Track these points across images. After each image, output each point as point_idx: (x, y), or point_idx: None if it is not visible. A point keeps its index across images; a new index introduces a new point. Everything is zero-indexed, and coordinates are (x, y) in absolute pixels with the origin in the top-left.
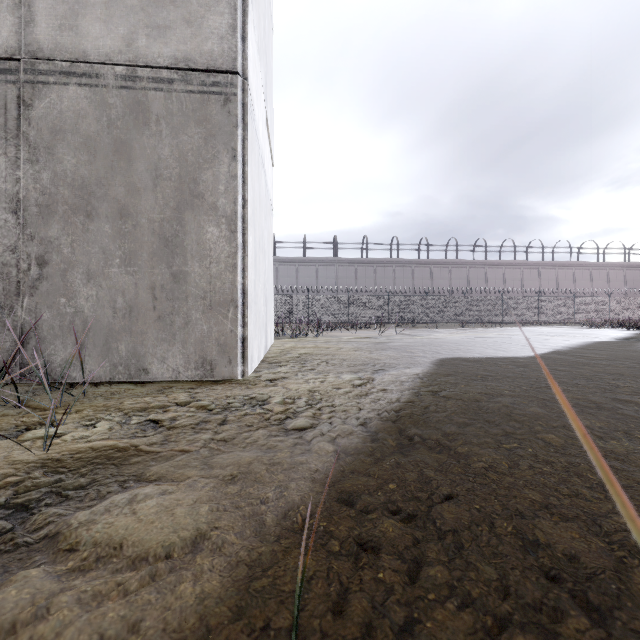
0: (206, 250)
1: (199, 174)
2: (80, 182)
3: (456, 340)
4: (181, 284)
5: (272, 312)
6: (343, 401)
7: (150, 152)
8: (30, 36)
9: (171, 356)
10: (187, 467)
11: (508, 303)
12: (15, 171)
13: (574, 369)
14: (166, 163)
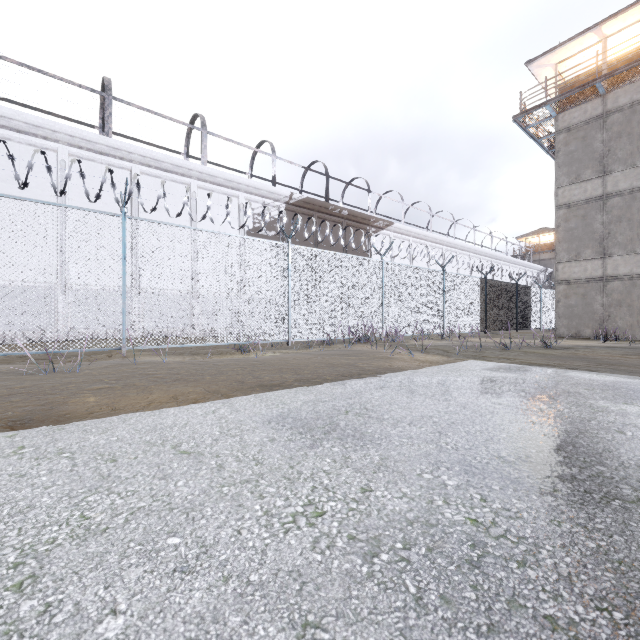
0: None
1: None
2: (618, 300)
3: None
4: None
5: None
6: None
7: (636, 293)
8: (605, 273)
9: None
10: None
11: None
12: (602, 299)
13: None
14: None
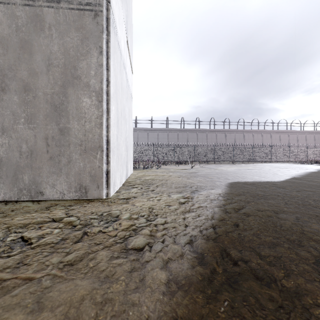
0: (82, 113)
1: (77, 63)
2: None
3: (234, 171)
4: (65, 136)
5: (132, 155)
6: (173, 218)
7: (44, 48)
8: None
9: (59, 183)
10: (17, 308)
11: (255, 151)
12: None
13: (315, 190)
14: (55, 55)
